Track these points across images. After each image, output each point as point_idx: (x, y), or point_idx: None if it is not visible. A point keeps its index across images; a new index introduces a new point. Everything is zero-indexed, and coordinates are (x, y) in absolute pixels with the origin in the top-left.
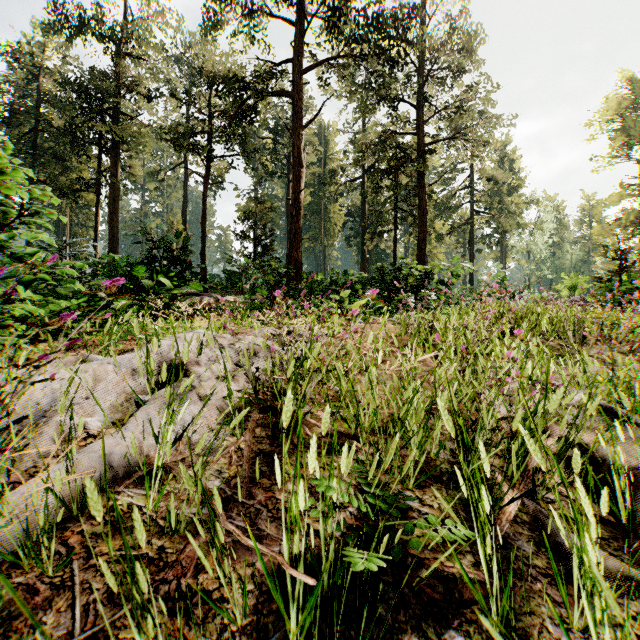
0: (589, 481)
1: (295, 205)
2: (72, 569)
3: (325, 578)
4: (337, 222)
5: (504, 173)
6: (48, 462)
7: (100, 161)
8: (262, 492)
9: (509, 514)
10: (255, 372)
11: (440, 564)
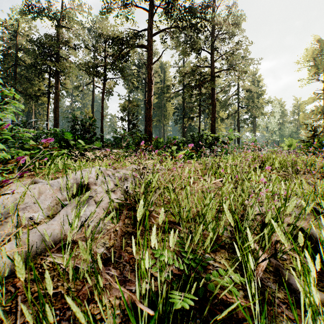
0: (308, 250)
1: (149, 103)
2: (17, 301)
3: (160, 306)
4: (170, 112)
5: (255, 87)
6: (10, 238)
7: (49, 81)
8: (127, 255)
9: (262, 267)
10: (125, 189)
11: (225, 297)
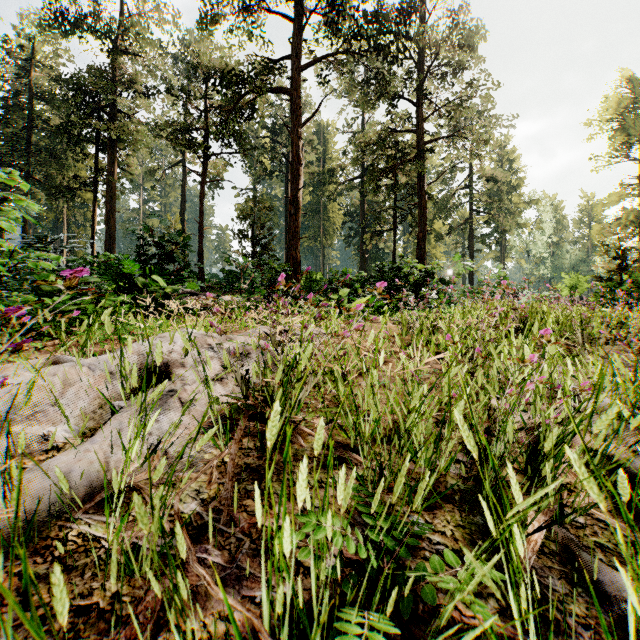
0: None
1: (294, 204)
2: None
3: (317, 638)
4: (336, 222)
5: (504, 172)
6: None
7: (97, 159)
8: (246, 517)
9: (535, 543)
10: (245, 375)
11: (458, 613)
